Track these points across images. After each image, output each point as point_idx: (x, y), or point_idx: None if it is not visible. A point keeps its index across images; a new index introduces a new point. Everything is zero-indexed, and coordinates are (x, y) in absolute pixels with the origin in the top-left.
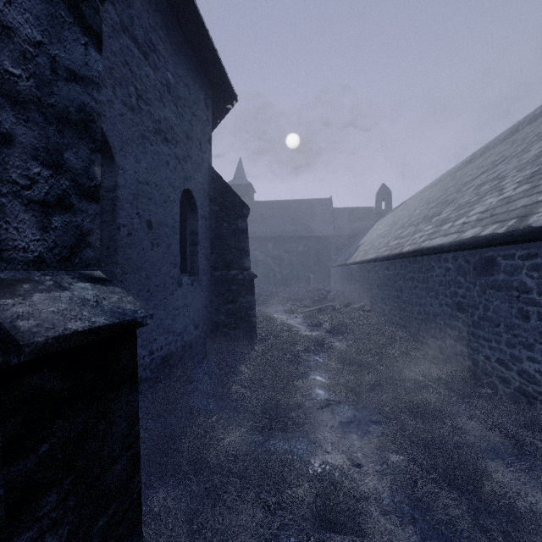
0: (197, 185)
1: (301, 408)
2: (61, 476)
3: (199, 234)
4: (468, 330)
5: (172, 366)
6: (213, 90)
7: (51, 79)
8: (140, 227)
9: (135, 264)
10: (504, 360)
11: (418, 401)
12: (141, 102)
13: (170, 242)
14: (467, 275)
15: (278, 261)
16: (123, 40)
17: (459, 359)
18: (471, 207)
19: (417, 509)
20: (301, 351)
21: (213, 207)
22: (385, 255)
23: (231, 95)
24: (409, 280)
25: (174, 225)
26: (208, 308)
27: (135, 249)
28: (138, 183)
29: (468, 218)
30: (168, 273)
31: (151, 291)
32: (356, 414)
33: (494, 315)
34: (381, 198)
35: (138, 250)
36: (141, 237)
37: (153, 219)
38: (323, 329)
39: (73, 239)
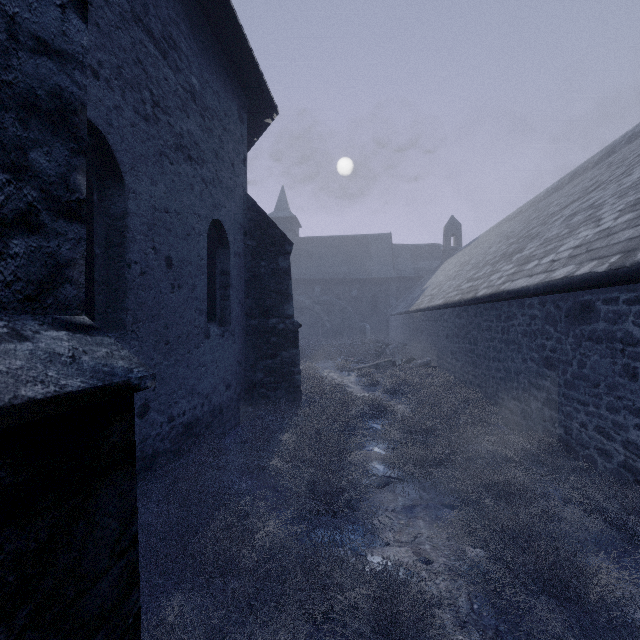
0: (229, 215)
1: (356, 488)
2: (12, 607)
3: (231, 274)
4: (559, 391)
5: (197, 435)
6: (249, 100)
7: (7, 46)
8: (156, 264)
9: (150, 310)
10: (604, 428)
11: (500, 479)
12: (158, 110)
13: (195, 284)
14: (557, 324)
15: (327, 308)
16: (135, 32)
17: (547, 426)
18: (561, 242)
19: (503, 619)
20: (355, 416)
21: (249, 242)
22: (456, 300)
23: (270, 106)
24: (485, 331)
25: (200, 263)
26: (243, 364)
27: (151, 291)
28: (154, 210)
29: (558, 254)
30: (193, 322)
31: (170, 344)
32: (423, 495)
33: (591, 373)
34: (450, 233)
35: (154, 293)
36: (158, 277)
37: (174, 255)
38: (382, 390)
39: (44, 271)
